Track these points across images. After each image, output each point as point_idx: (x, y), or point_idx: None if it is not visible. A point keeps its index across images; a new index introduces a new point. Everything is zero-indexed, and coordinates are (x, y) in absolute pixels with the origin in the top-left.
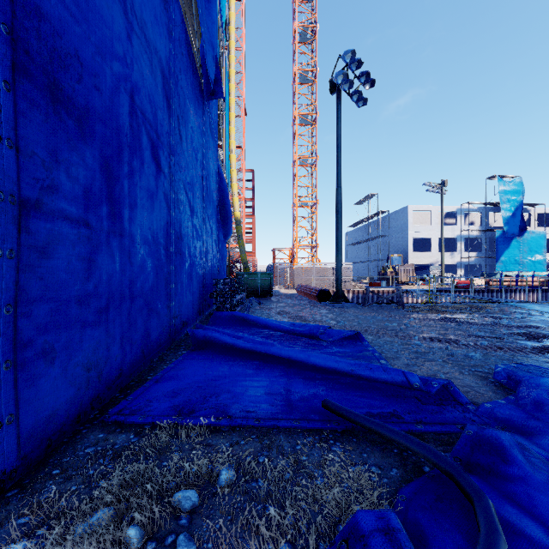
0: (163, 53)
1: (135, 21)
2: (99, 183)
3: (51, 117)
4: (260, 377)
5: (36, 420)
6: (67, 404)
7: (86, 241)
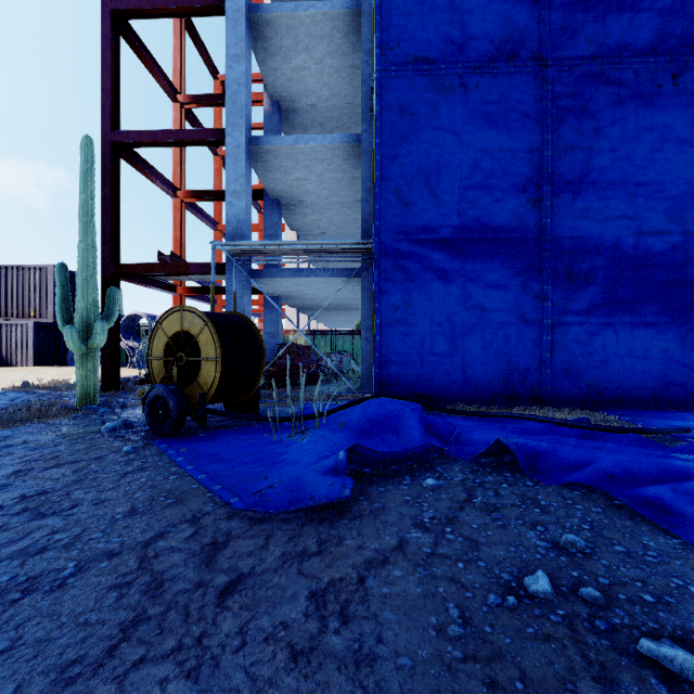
0: None
1: (641, 182)
2: (599, 299)
3: (567, 286)
4: None
5: (559, 394)
6: (575, 395)
7: (588, 329)
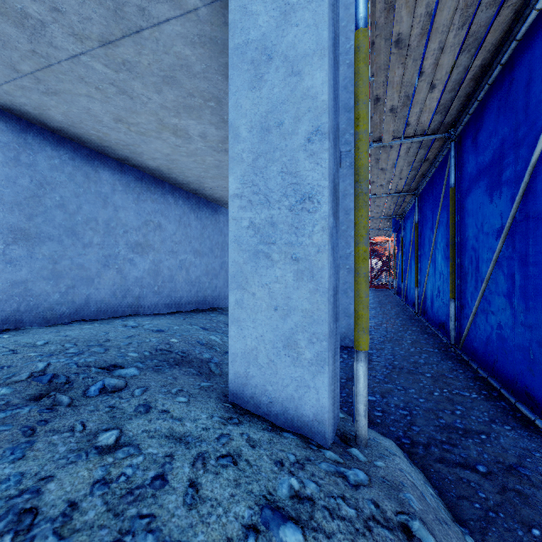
0: None
1: None
2: None
3: None
4: None
5: None
6: None
7: None
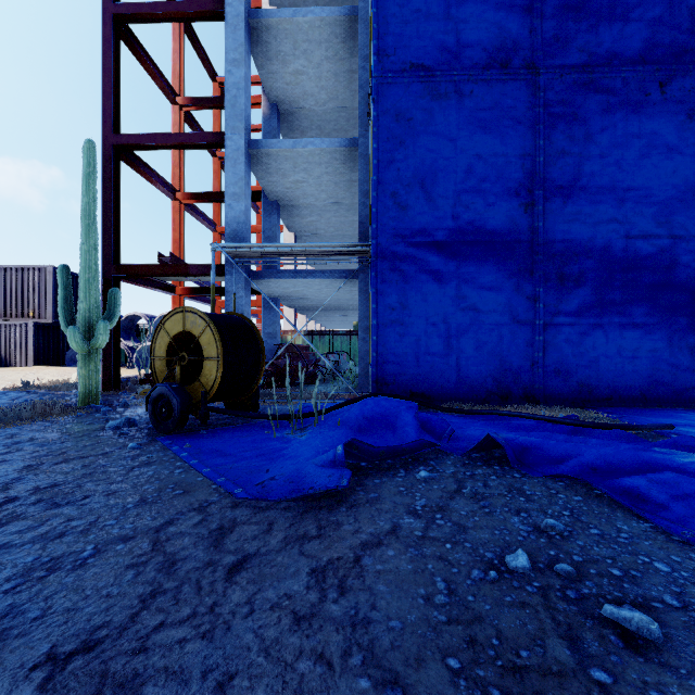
0: (686, 162)
1: (630, 187)
2: (589, 301)
3: (558, 287)
4: (690, 421)
5: (551, 392)
6: (566, 394)
7: (579, 329)
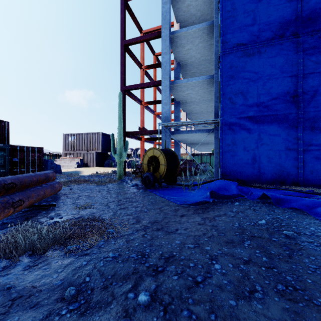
0: None
1: None
2: None
3: (311, 133)
4: None
5: (307, 181)
6: (316, 182)
7: None
